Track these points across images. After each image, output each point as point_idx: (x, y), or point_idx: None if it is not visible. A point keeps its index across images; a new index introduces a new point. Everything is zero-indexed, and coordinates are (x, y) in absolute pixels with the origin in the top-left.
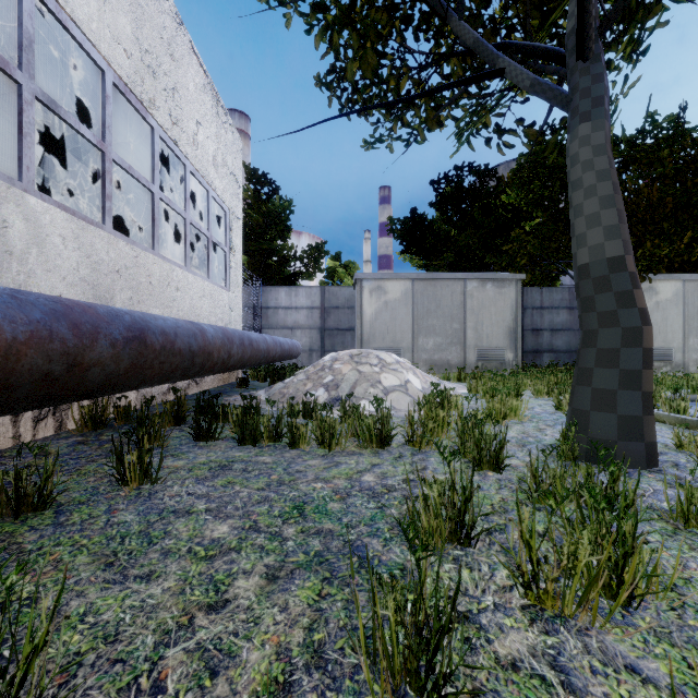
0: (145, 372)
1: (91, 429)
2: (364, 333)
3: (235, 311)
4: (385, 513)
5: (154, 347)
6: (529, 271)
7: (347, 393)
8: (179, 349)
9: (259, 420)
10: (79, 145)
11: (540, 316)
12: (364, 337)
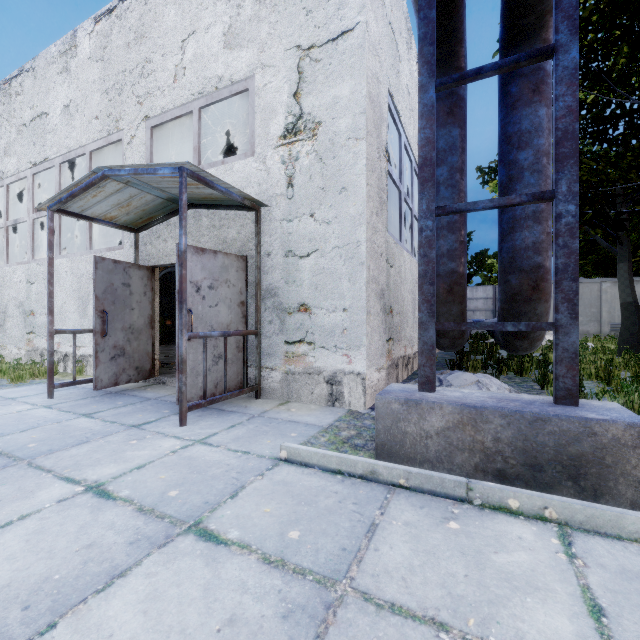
0: None
1: None
2: None
3: None
4: None
5: None
6: None
7: None
8: None
9: None
10: None
11: None
12: None
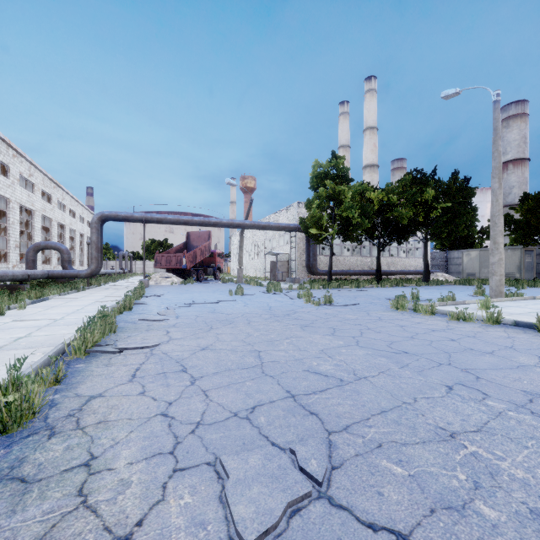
0: (385, 274)
1: None
2: (463, 268)
3: None
4: None
5: (385, 272)
6: (533, 243)
7: None
8: (388, 273)
9: None
10: None
11: None
12: (463, 269)
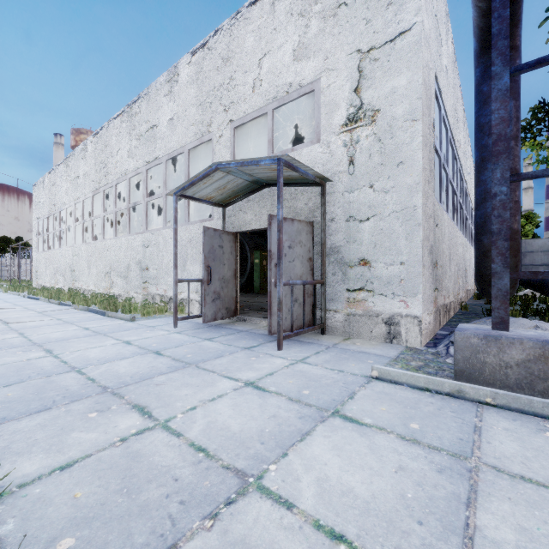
0: None
1: (476, 299)
2: None
3: None
4: None
5: None
6: None
7: None
8: None
9: (546, 297)
10: None
11: None
12: None
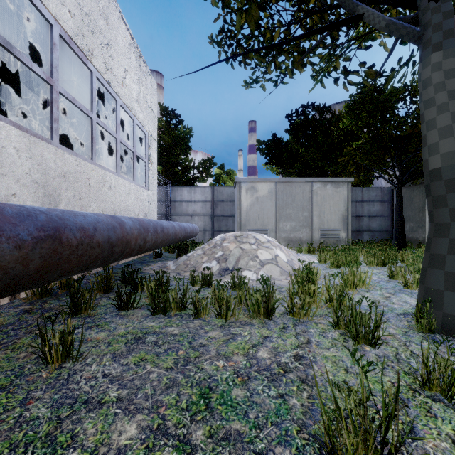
0: (61, 267)
1: (38, 297)
2: (242, 219)
3: (152, 204)
4: (288, 404)
5: (70, 243)
6: (356, 176)
7: (233, 265)
8: (98, 242)
9: (168, 295)
10: (43, 88)
11: (361, 207)
12: (242, 222)
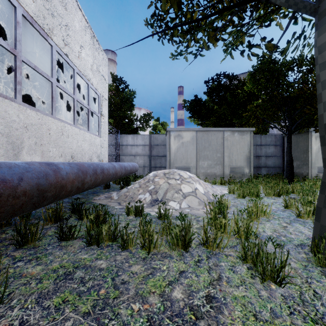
0: None
1: None
2: (171, 158)
3: (104, 147)
4: None
5: None
6: (256, 126)
7: (162, 196)
8: (23, 191)
9: (100, 229)
10: None
11: (260, 149)
12: (171, 161)
